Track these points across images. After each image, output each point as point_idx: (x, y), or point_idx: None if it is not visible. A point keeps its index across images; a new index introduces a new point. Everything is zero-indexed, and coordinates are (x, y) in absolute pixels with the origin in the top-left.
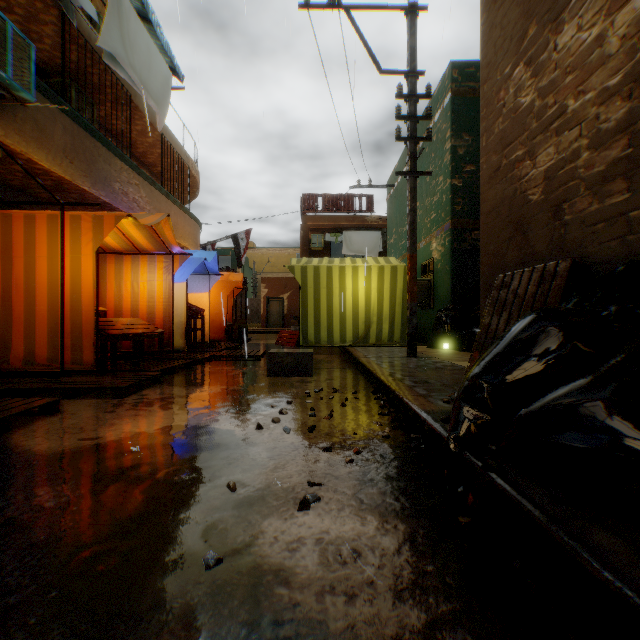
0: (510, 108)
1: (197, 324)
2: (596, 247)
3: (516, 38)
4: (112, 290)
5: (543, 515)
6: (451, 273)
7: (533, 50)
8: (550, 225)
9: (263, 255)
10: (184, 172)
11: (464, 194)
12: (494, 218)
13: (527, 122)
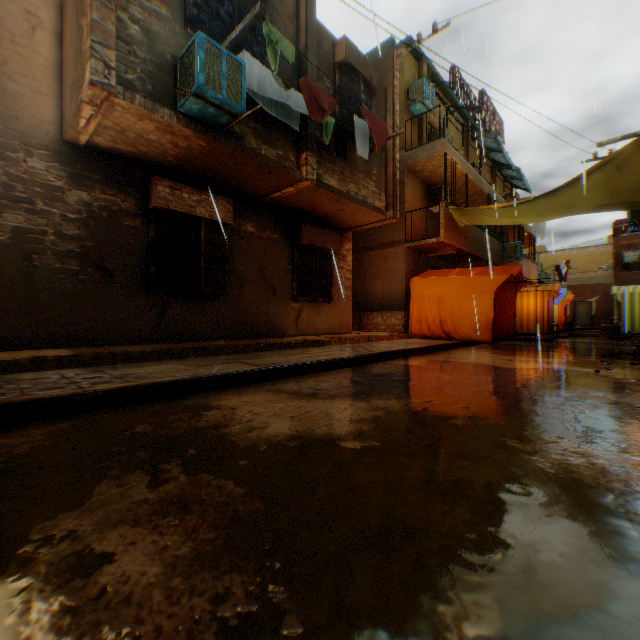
0: None
1: None
2: None
3: None
4: None
5: None
6: None
7: None
8: None
9: (555, 258)
10: (529, 240)
11: None
12: None
13: None
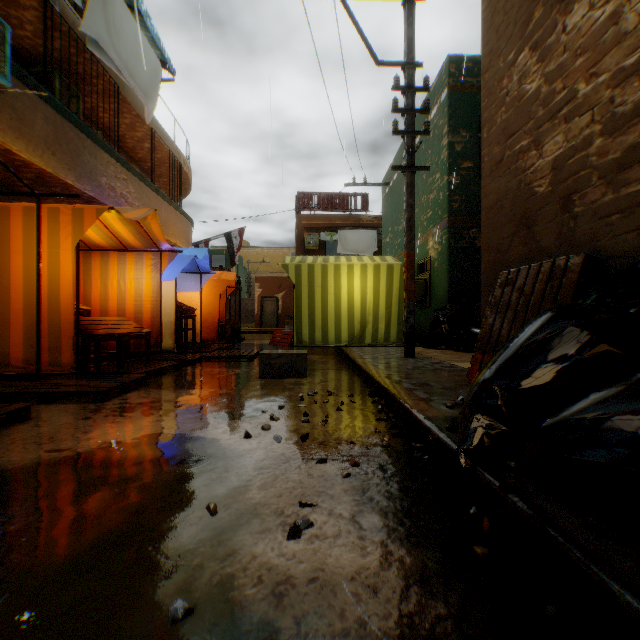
0: (514, 96)
1: (188, 324)
2: (610, 240)
3: (520, 22)
4: (97, 288)
5: (582, 552)
6: (448, 272)
7: (539, 33)
8: (558, 218)
9: (257, 254)
10: (175, 168)
11: (461, 191)
12: (496, 212)
13: (533, 110)
